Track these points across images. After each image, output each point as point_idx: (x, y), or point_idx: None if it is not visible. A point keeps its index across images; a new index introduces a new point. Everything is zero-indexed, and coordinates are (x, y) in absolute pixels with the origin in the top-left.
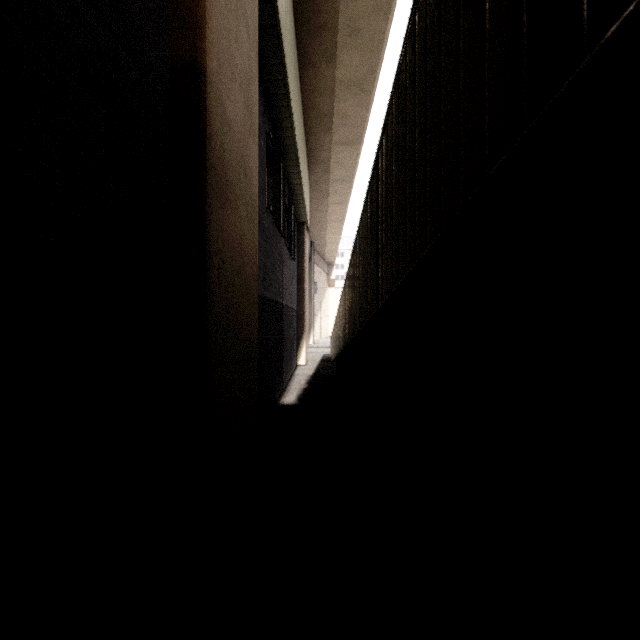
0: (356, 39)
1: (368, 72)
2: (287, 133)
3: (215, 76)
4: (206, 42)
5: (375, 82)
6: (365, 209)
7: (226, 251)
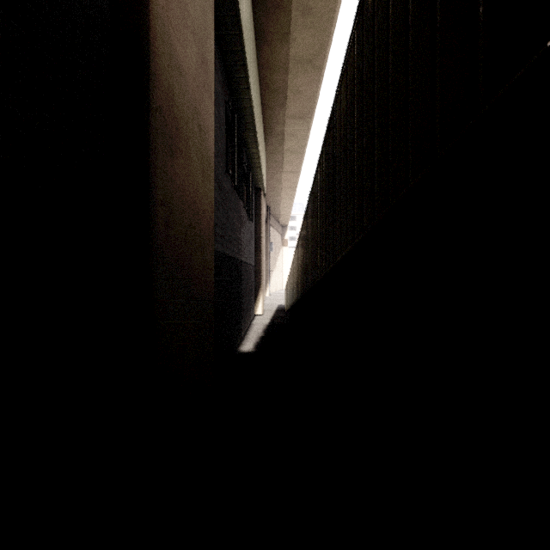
0: (308, 18)
1: (319, 50)
2: (245, 104)
3: (161, 10)
4: None
5: (325, 59)
6: (320, 165)
7: (176, 202)
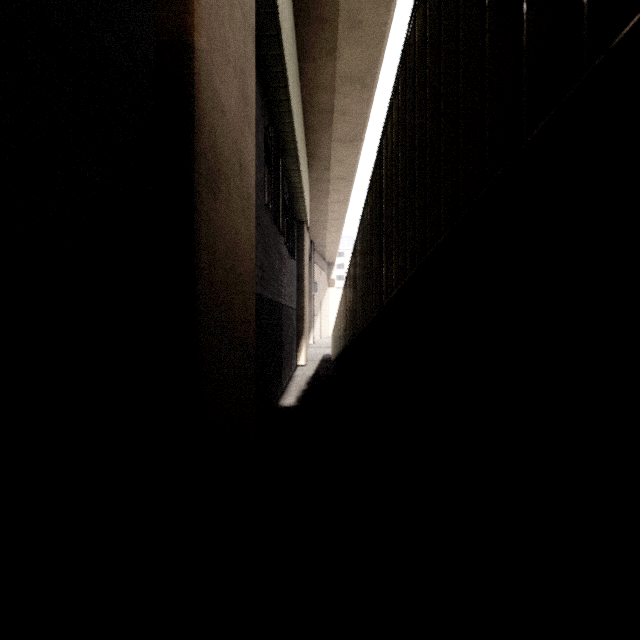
0: (357, 32)
1: (369, 67)
2: (286, 128)
3: (205, 54)
4: (195, 16)
5: (376, 77)
6: (367, 203)
7: (218, 245)
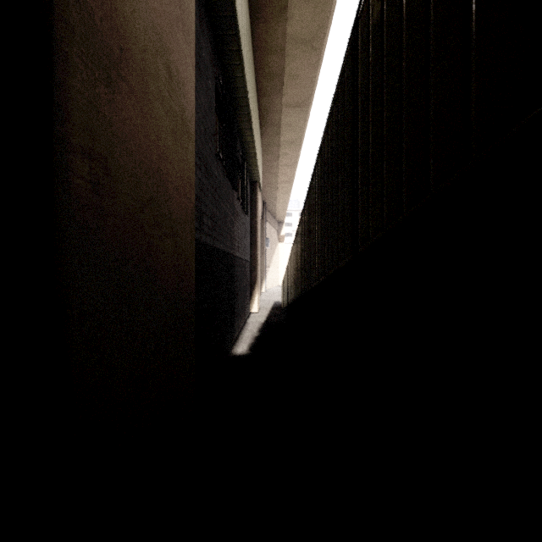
0: None
1: (318, 27)
2: (238, 83)
3: None
4: None
5: (325, 39)
6: (328, 131)
7: (120, 161)
